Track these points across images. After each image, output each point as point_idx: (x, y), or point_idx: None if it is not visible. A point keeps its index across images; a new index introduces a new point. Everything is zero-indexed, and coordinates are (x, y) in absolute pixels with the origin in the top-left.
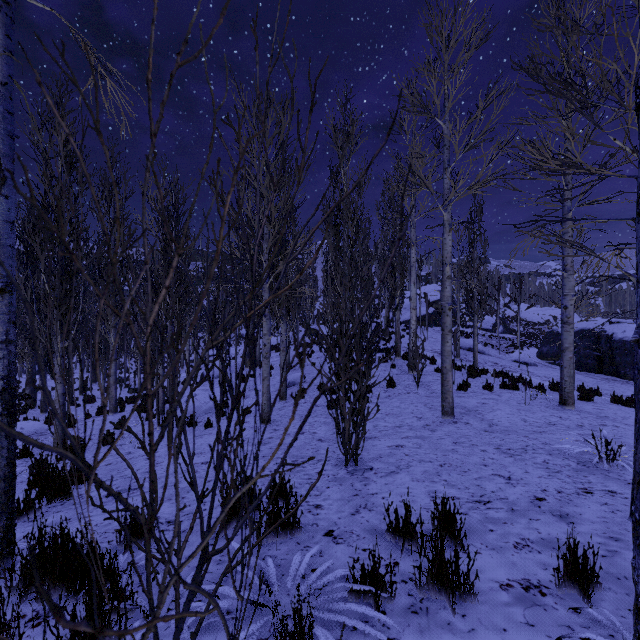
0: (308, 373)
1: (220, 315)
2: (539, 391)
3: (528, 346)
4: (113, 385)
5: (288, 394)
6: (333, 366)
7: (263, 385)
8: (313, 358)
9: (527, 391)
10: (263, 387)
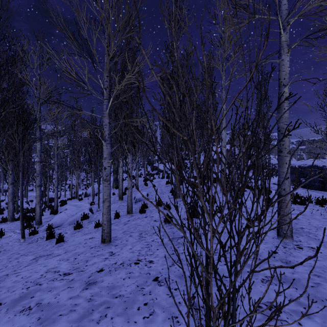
0: (150, 192)
1: (92, 154)
2: (326, 206)
3: (275, 175)
4: (10, 201)
5: (135, 208)
6: (167, 187)
7: (103, 206)
8: (154, 182)
9: (318, 206)
10: (103, 208)
